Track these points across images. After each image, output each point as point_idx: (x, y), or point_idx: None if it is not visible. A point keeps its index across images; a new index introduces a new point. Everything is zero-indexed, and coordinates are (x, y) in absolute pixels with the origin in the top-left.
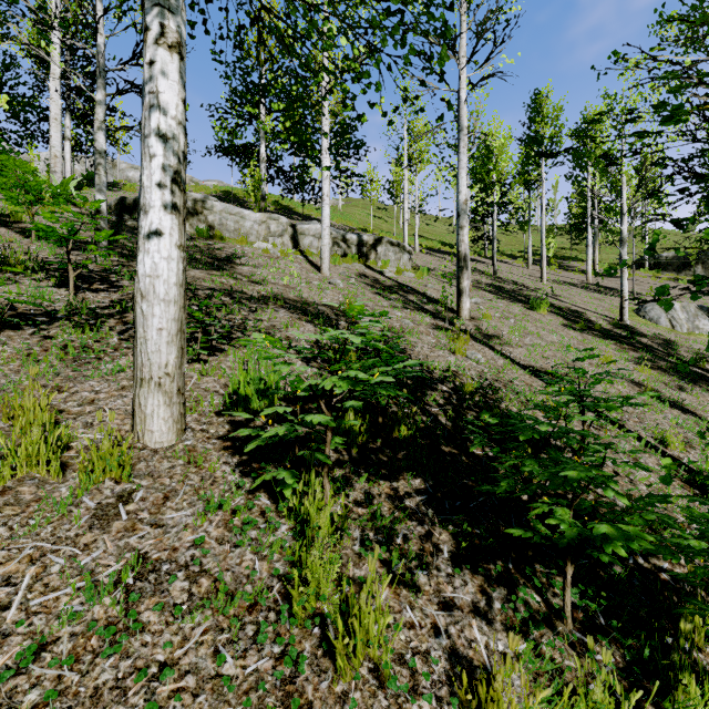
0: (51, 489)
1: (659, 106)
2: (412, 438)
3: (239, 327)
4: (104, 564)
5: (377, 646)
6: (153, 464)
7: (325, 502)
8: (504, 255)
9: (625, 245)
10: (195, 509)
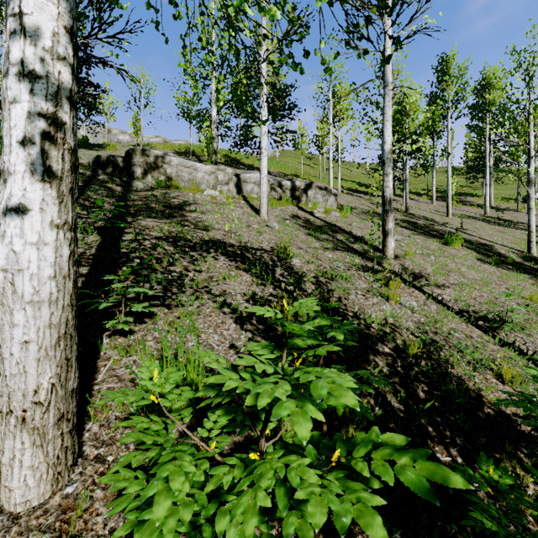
0: None
1: None
2: None
3: (177, 281)
4: None
5: None
6: None
7: None
8: (410, 193)
9: (532, 185)
10: None
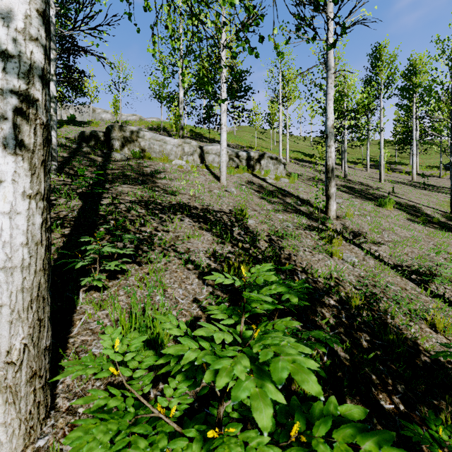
0: None
1: None
2: None
3: (147, 240)
4: None
5: None
6: None
7: None
8: (348, 161)
9: None
10: None
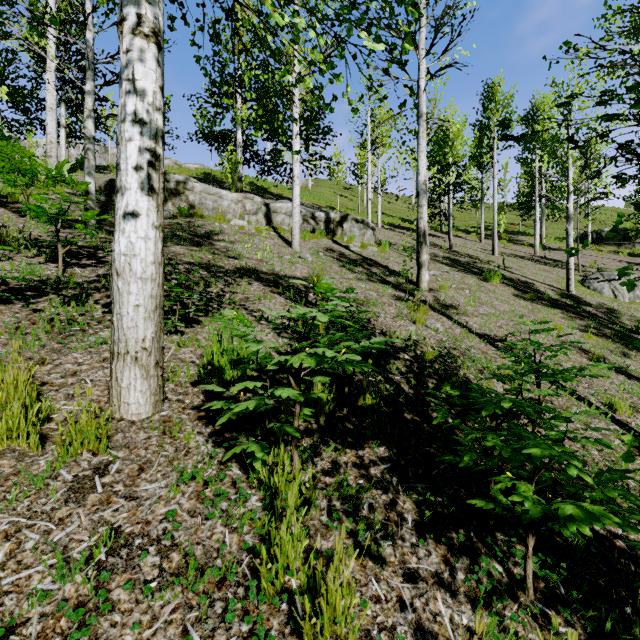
0: (30, 461)
1: (634, 88)
2: (376, 406)
3: (216, 299)
4: (78, 539)
5: (344, 623)
6: (130, 435)
7: (293, 472)
8: (459, 230)
9: (571, 221)
10: (169, 480)
